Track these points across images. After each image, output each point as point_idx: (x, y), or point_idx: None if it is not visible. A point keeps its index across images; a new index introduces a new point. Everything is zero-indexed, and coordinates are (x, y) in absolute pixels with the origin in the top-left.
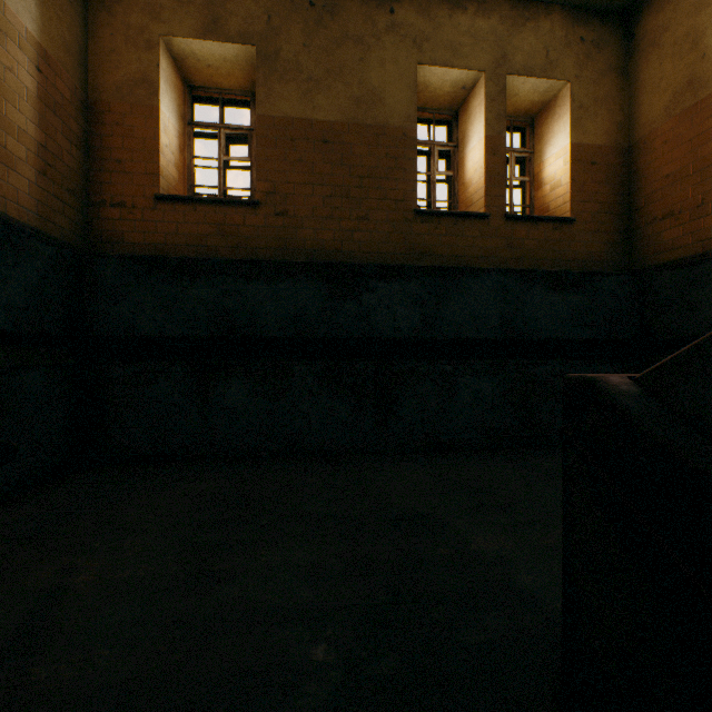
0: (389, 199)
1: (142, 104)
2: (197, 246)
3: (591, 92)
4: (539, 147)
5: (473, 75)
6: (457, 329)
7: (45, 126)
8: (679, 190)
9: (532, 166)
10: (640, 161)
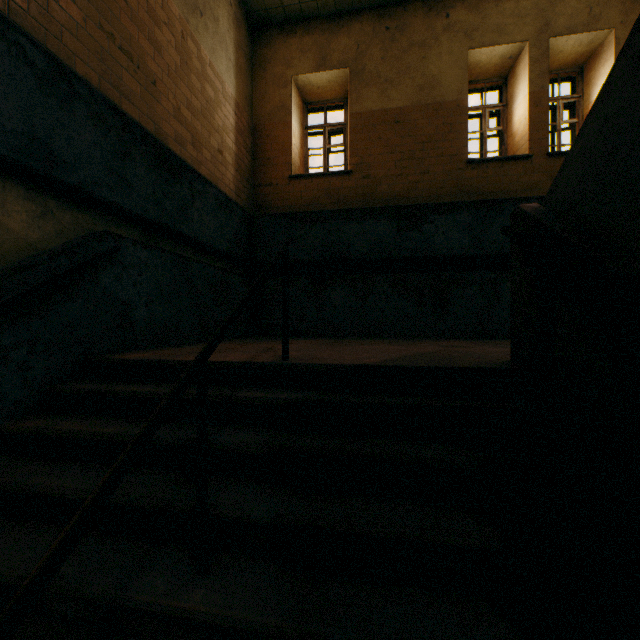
0: (445, 156)
1: (281, 121)
2: (313, 205)
3: None
4: (586, 91)
5: (517, 46)
6: (500, 247)
7: (237, 144)
8: None
9: (580, 108)
10: None
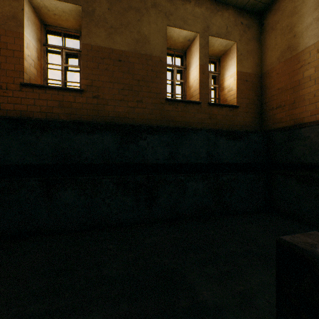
0: (153, 92)
1: (12, 30)
2: (47, 112)
3: (245, 48)
4: (222, 71)
5: (193, 34)
6: (186, 158)
7: None
8: (283, 96)
9: (219, 80)
10: (266, 81)
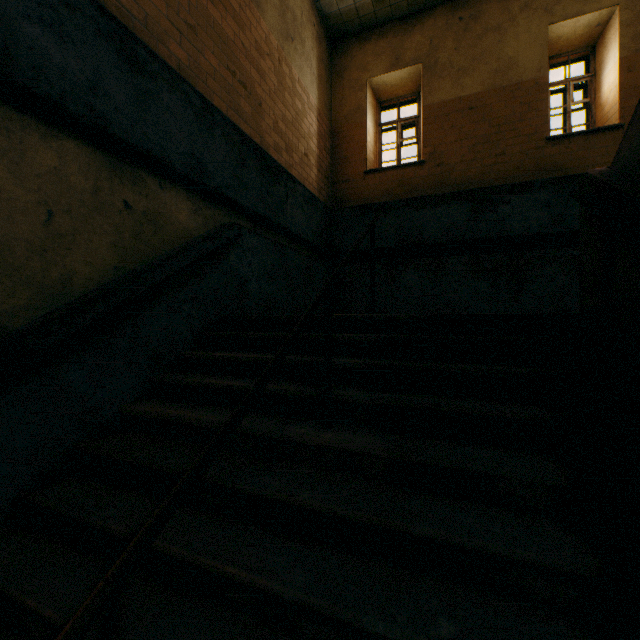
0: (522, 136)
1: (357, 122)
2: (386, 196)
3: None
4: None
5: (606, 12)
6: None
7: (319, 147)
8: None
9: None
10: None
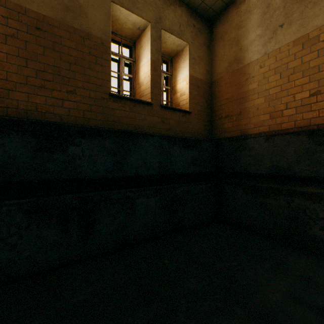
0: (92, 83)
1: None
2: None
3: (197, 52)
4: (175, 73)
5: (144, 22)
6: (136, 170)
7: None
8: (231, 106)
9: (171, 82)
10: (216, 90)
